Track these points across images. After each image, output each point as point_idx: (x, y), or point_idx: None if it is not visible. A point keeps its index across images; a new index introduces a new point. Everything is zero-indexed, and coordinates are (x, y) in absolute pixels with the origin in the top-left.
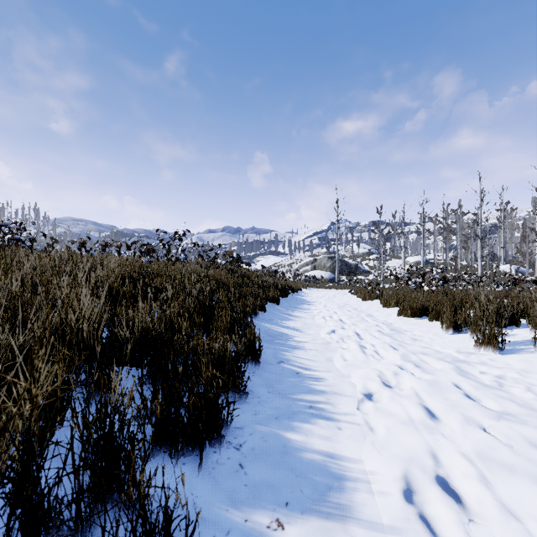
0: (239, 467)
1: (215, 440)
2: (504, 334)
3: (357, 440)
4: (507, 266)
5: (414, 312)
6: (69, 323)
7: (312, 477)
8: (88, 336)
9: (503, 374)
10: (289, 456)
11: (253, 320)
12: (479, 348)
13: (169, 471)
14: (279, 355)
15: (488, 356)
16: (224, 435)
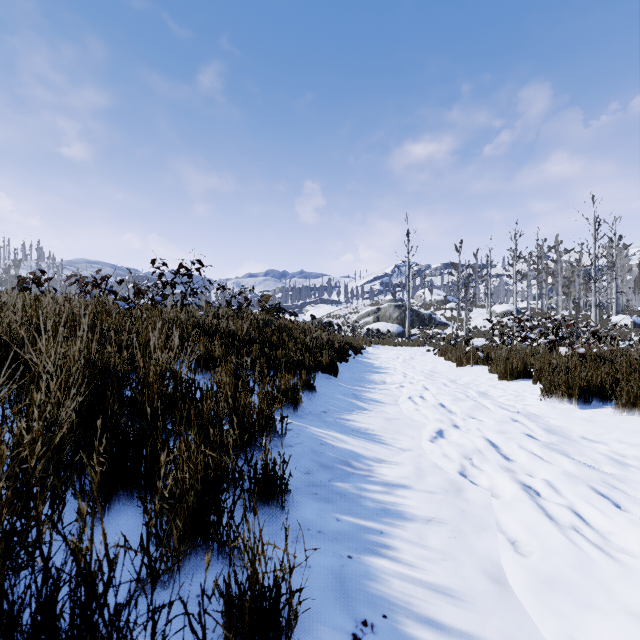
0: None
1: None
2: None
3: None
4: (621, 317)
5: (576, 395)
6: None
7: None
8: None
9: None
10: None
11: (291, 418)
12: None
13: None
14: (354, 578)
15: None
16: None
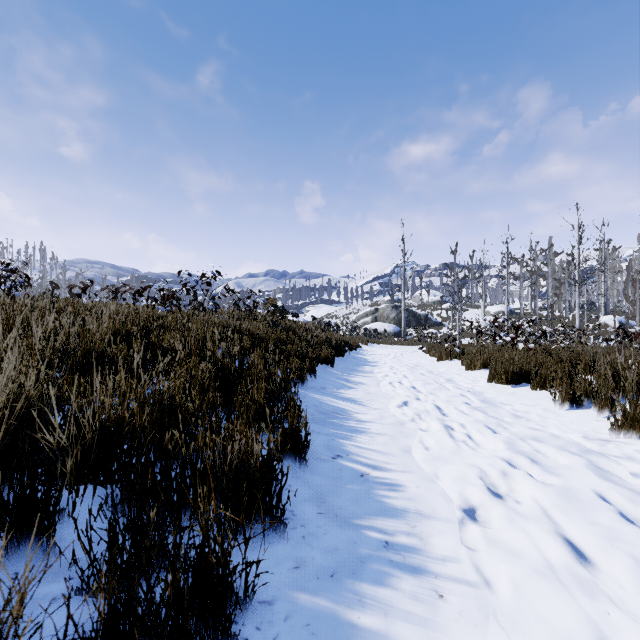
0: None
1: None
2: None
3: (474, 625)
4: (609, 317)
5: (511, 377)
6: None
7: None
8: None
9: None
10: None
11: (300, 389)
12: (617, 433)
13: None
14: (335, 445)
15: (634, 445)
16: (238, 621)
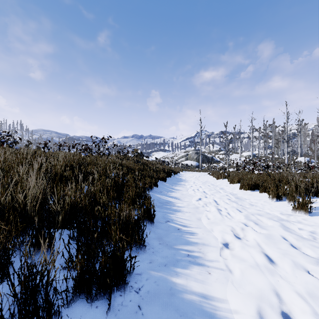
0: (138, 309)
1: (121, 285)
2: (311, 202)
3: (222, 283)
4: (302, 158)
5: (250, 187)
6: (18, 200)
7: (192, 316)
8: (30, 210)
9: (314, 230)
10: (175, 297)
11: (150, 192)
12: (295, 211)
13: (85, 315)
14: (166, 216)
15: (302, 217)
16: (128, 280)
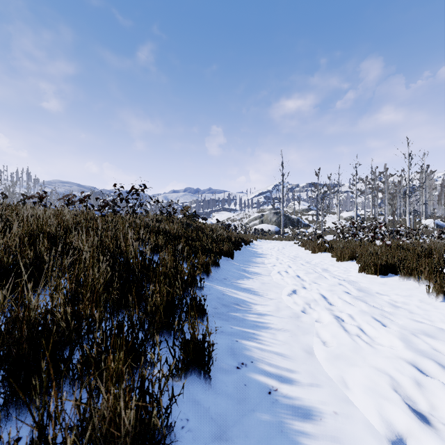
0: None
1: None
2: None
3: None
4: (428, 220)
5: (379, 269)
6: None
7: None
8: None
9: None
10: None
11: (205, 281)
12: None
13: None
14: (238, 348)
15: None
16: None
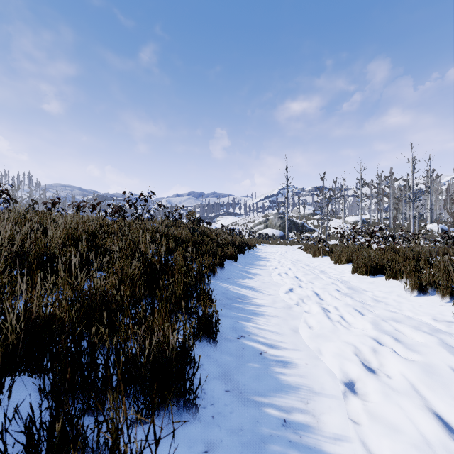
0: None
1: None
2: None
3: None
4: (433, 225)
5: (369, 270)
6: None
7: None
8: None
9: None
10: None
11: (211, 279)
12: None
13: None
14: (239, 326)
15: None
16: None
